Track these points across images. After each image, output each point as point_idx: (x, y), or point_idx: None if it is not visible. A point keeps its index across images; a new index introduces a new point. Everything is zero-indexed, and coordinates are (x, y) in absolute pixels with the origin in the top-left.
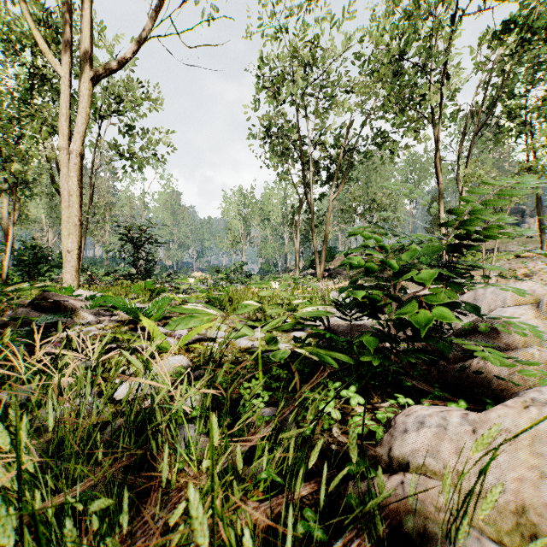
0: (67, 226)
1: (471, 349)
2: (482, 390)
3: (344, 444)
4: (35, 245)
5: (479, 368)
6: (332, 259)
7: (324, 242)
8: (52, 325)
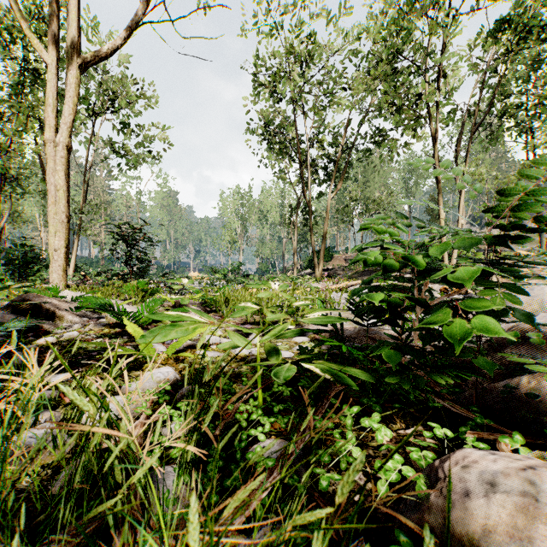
0: (54, 224)
1: (521, 366)
2: (538, 418)
3: (369, 493)
4: (25, 244)
5: (530, 390)
6: (331, 259)
7: (322, 241)
8: (31, 329)
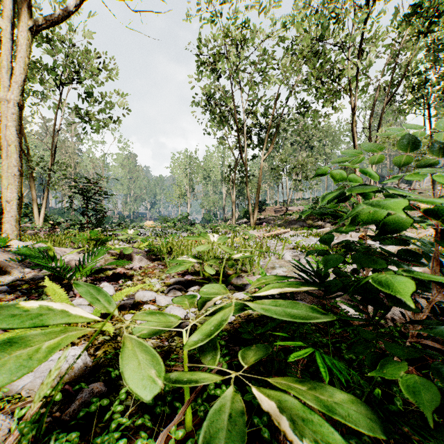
0: (8, 177)
1: None
2: None
3: None
4: None
5: None
6: (263, 210)
7: (257, 195)
8: None
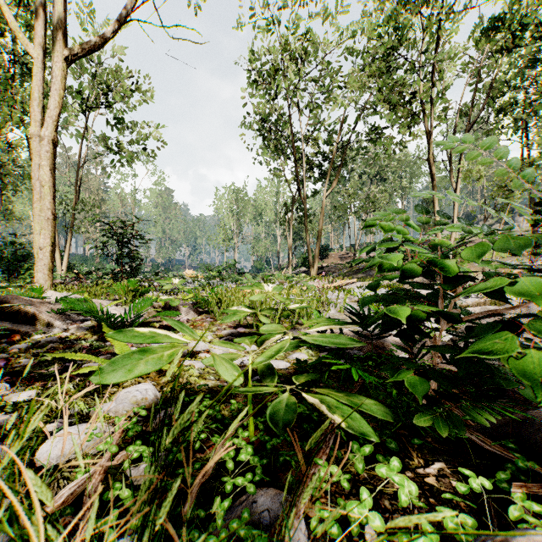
0: (39, 221)
1: None
2: None
3: None
4: (14, 242)
5: None
6: (325, 257)
7: (317, 239)
8: (6, 334)
